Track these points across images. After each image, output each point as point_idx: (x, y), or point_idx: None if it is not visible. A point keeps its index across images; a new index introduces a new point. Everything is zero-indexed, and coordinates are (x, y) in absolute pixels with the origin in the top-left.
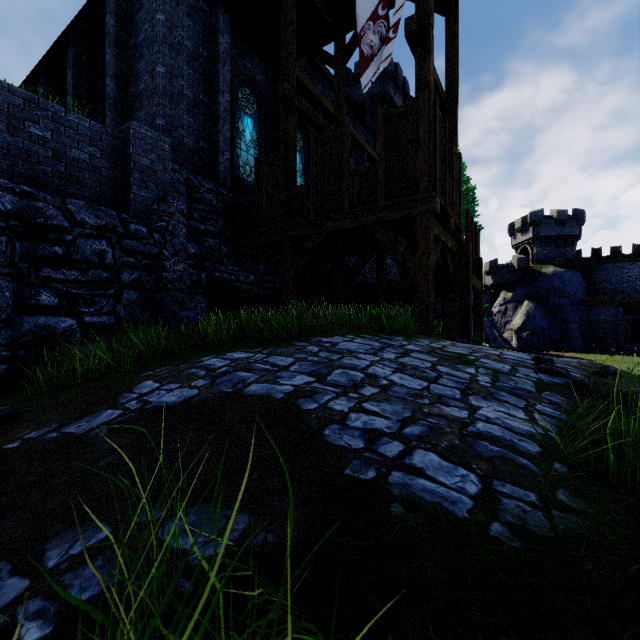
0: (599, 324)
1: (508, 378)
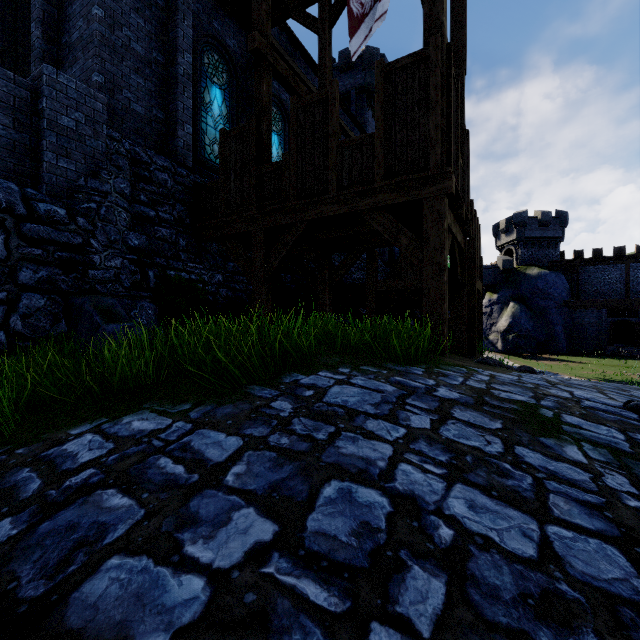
0: (583, 326)
1: None
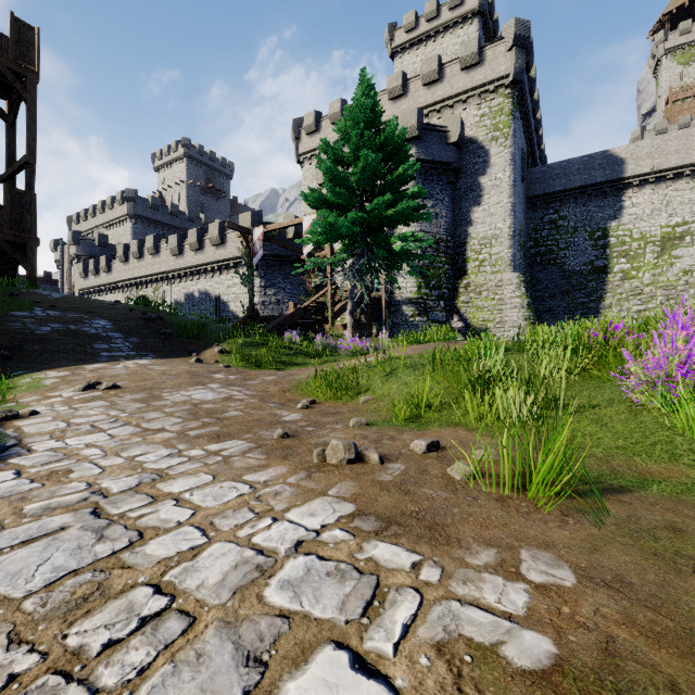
0: None
1: None
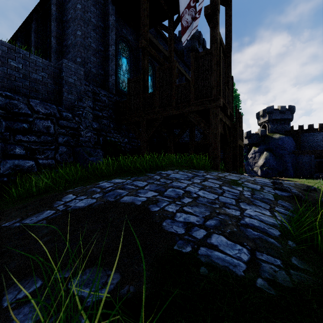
0: (302, 163)
1: (259, 193)
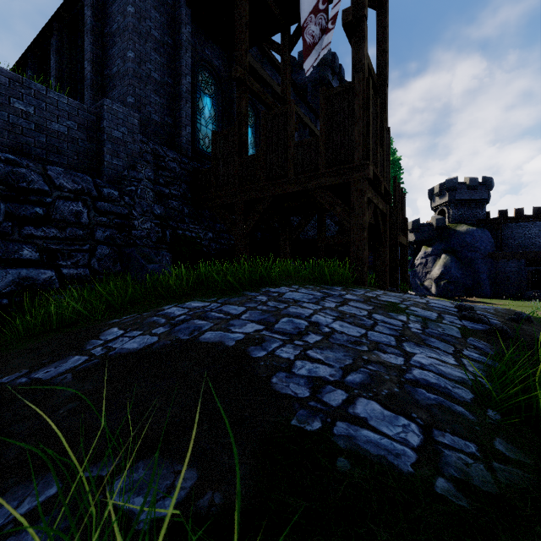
0: (505, 274)
1: (436, 325)
